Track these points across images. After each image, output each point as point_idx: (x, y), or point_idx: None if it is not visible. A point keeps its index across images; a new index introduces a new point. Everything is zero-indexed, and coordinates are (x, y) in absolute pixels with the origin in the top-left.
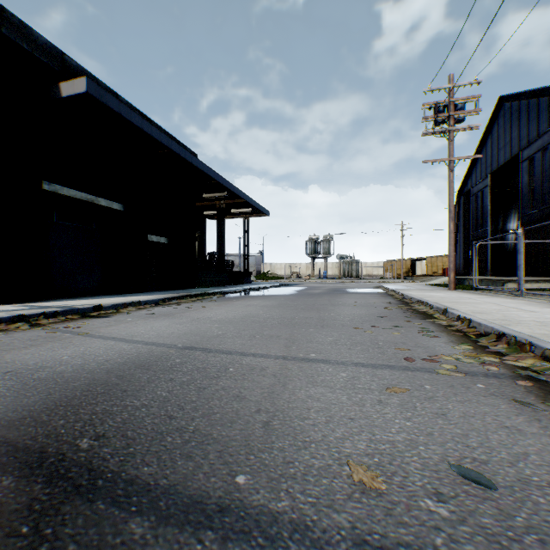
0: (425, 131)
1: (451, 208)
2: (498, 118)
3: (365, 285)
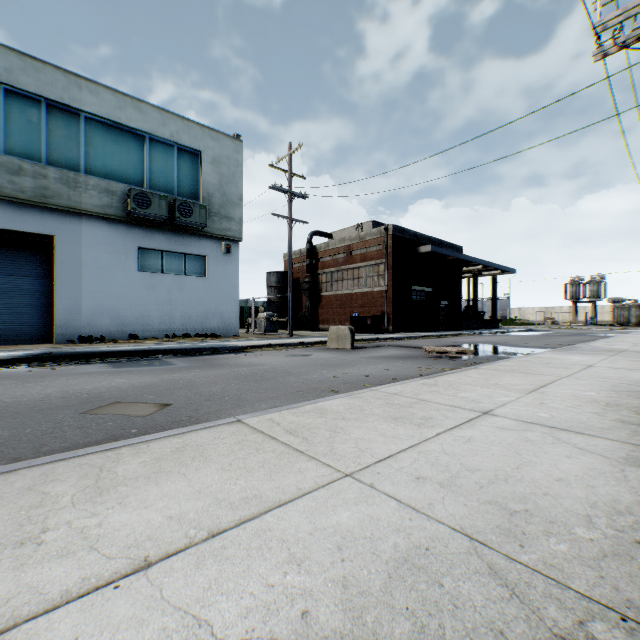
0: None
1: None
2: None
3: (624, 332)
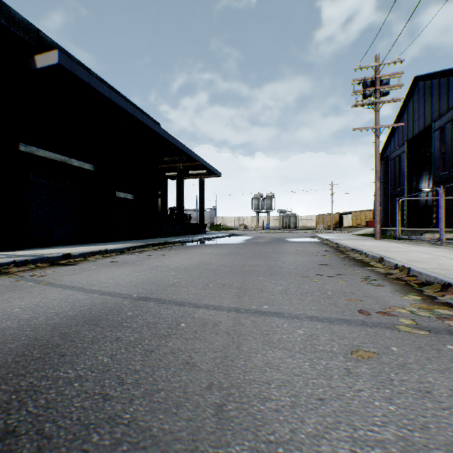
0: (355, 103)
1: (377, 169)
2: (413, 95)
3: (302, 235)
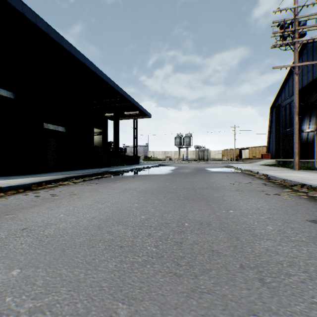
0: (275, 43)
1: (296, 104)
2: (302, 55)
3: (217, 165)
